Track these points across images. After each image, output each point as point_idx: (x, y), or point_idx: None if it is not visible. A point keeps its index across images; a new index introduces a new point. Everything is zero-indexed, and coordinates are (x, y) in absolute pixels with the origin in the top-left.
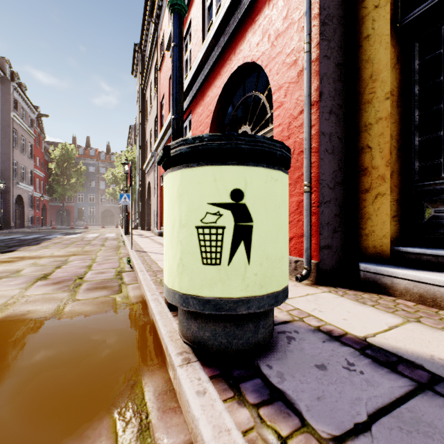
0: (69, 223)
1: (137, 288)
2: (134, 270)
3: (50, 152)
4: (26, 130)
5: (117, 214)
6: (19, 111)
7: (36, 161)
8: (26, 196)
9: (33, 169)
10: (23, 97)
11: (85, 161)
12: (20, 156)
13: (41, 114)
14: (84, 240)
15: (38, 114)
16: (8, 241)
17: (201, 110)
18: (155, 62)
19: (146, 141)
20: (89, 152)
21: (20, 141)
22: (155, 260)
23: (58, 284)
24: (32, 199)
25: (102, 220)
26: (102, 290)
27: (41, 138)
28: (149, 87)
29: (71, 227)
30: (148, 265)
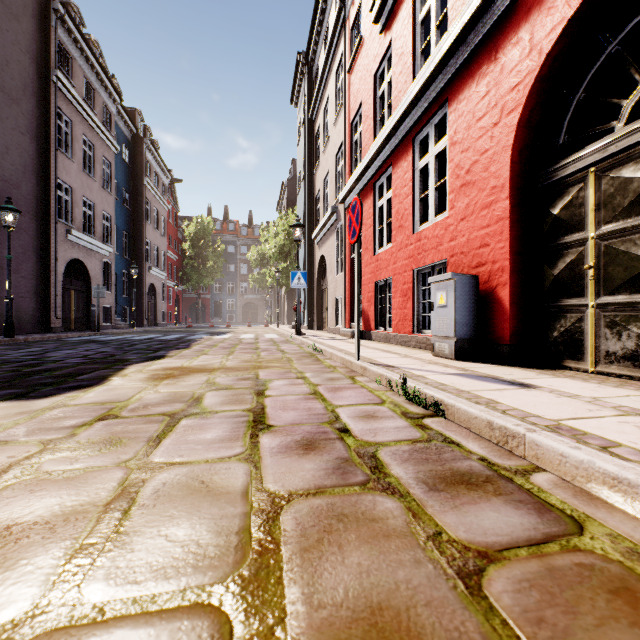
0: (203, 320)
1: (588, 497)
2: (437, 414)
3: (183, 228)
4: (159, 199)
5: (262, 309)
6: (152, 175)
7: (169, 240)
8: (158, 285)
9: (166, 250)
10: (156, 157)
11: (223, 238)
12: (153, 233)
13: (174, 179)
14: (245, 342)
15: (171, 180)
16: (148, 341)
17: (486, 83)
18: (337, 64)
19: (316, 195)
20: (228, 227)
21: (153, 215)
22: (465, 389)
23: (317, 452)
24: (165, 289)
25: (243, 316)
26: (479, 495)
27: (174, 210)
28: (322, 110)
29: (210, 325)
30: (483, 404)
